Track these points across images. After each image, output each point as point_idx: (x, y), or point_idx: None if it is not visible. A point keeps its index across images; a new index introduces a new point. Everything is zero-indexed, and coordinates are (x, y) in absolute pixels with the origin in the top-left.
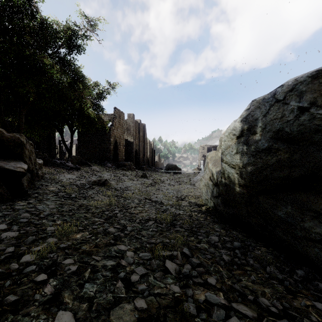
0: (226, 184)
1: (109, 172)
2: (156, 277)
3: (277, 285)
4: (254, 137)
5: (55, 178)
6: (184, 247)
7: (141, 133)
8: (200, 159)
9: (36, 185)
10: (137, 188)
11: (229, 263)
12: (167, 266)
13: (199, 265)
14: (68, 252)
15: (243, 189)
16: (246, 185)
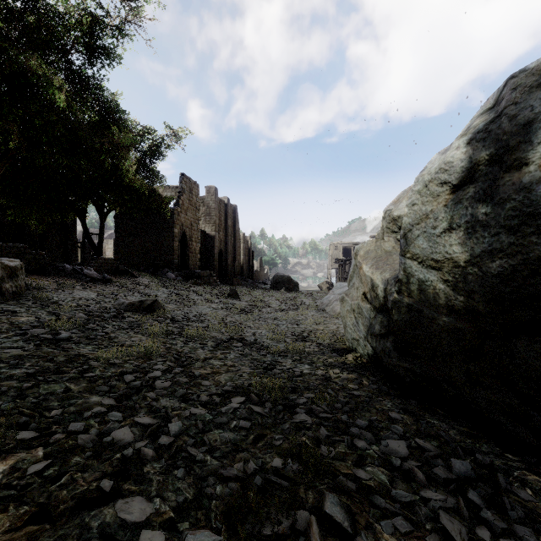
0: (411, 309)
1: (168, 288)
2: None
3: None
4: (517, 177)
5: (43, 298)
6: (328, 494)
7: (229, 220)
8: (332, 266)
9: None
10: (217, 318)
11: None
12: None
13: None
14: None
15: (463, 319)
16: (472, 311)
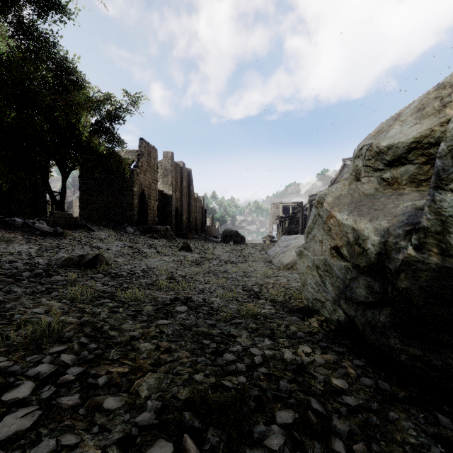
0: (447, 274)
1: (123, 241)
2: None
3: None
4: None
5: None
6: None
7: (184, 182)
8: (273, 222)
9: None
10: (165, 272)
11: None
12: None
13: None
14: None
15: None
16: None
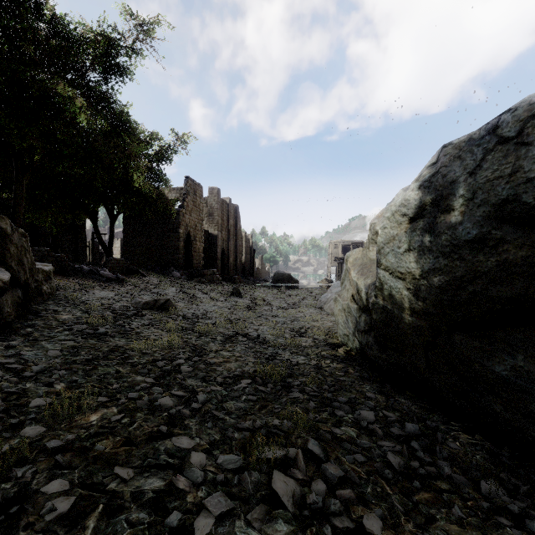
0: (386, 310)
1: (175, 287)
2: (251, 522)
3: (512, 529)
4: (448, 218)
5: (73, 298)
6: (311, 439)
7: (231, 220)
8: (331, 264)
9: (35, 311)
10: (223, 315)
11: (402, 473)
12: (276, 489)
13: (343, 480)
14: (61, 462)
15: (421, 319)
16: (426, 312)
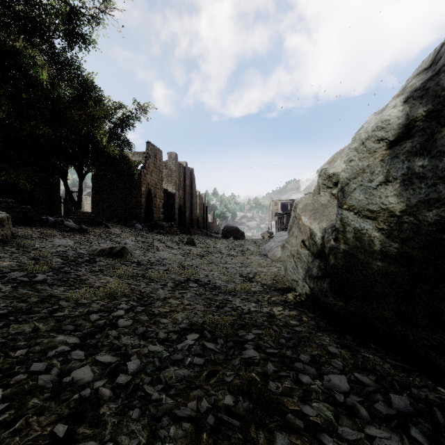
0: (347, 254)
1: (135, 237)
2: None
3: None
4: None
5: (26, 245)
6: (278, 435)
7: (187, 181)
8: (272, 219)
9: None
10: (176, 262)
11: None
12: None
13: None
14: None
15: (396, 264)
16: (406, 256)
